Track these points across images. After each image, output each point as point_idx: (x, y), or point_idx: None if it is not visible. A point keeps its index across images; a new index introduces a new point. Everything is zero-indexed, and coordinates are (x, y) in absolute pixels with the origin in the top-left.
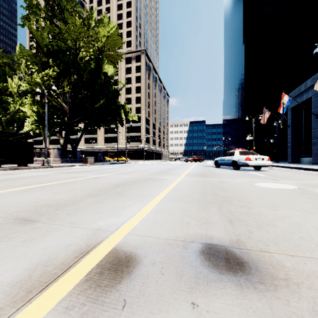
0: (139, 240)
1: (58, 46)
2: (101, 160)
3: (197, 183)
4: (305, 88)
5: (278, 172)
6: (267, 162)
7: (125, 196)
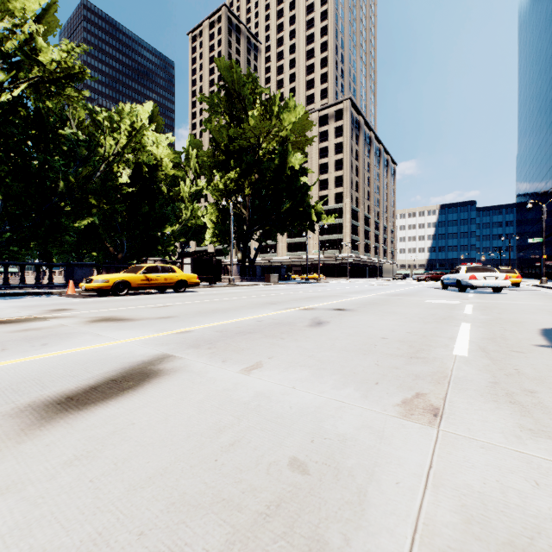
0: (316, 307)
1: (240, 146)
2: (284, 279)
3: (374, 298)
4: None
5: (511, 295)
6: (502, 282)
7: (313, 301)
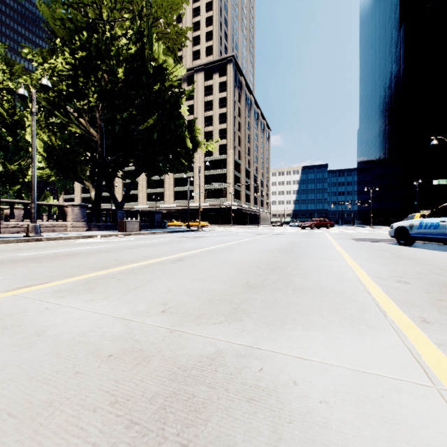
0: None
1: (73, 21)
2: (159, 226)
3: None
4: None
5: None
6: None
7: None
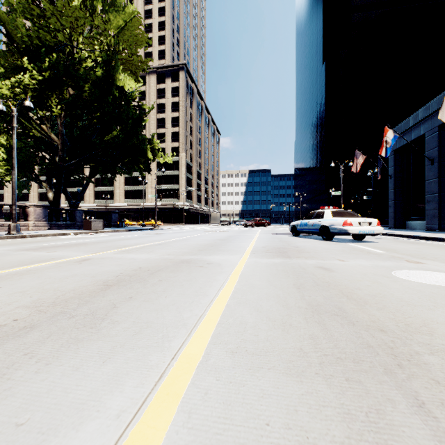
0: None
1: (41, 40)
2: (116, 225)
3: (280, 272)
4: (416, 121)
5: (396, 245)
6: (377, 229)
7: (104, 334)
